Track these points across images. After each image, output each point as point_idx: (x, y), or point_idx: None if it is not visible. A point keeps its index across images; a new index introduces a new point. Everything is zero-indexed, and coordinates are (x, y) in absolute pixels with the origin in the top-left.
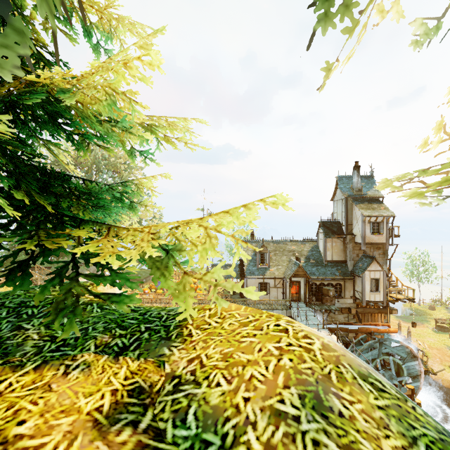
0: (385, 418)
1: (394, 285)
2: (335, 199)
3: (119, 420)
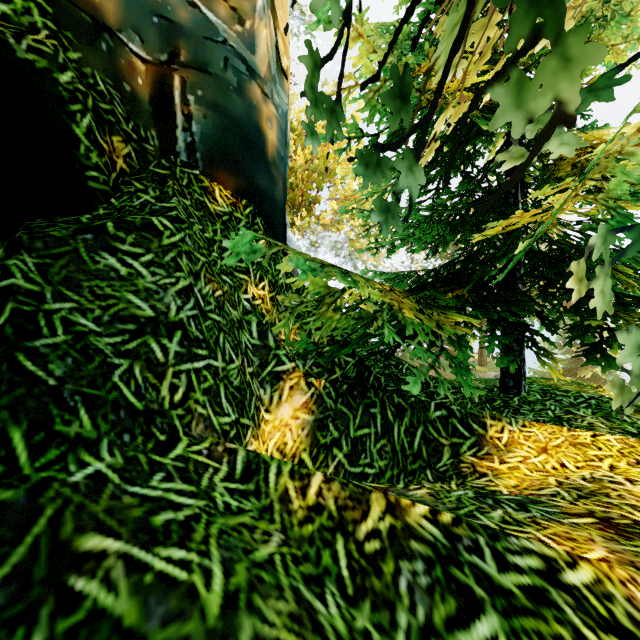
0: None
1: None
2: None
3: None
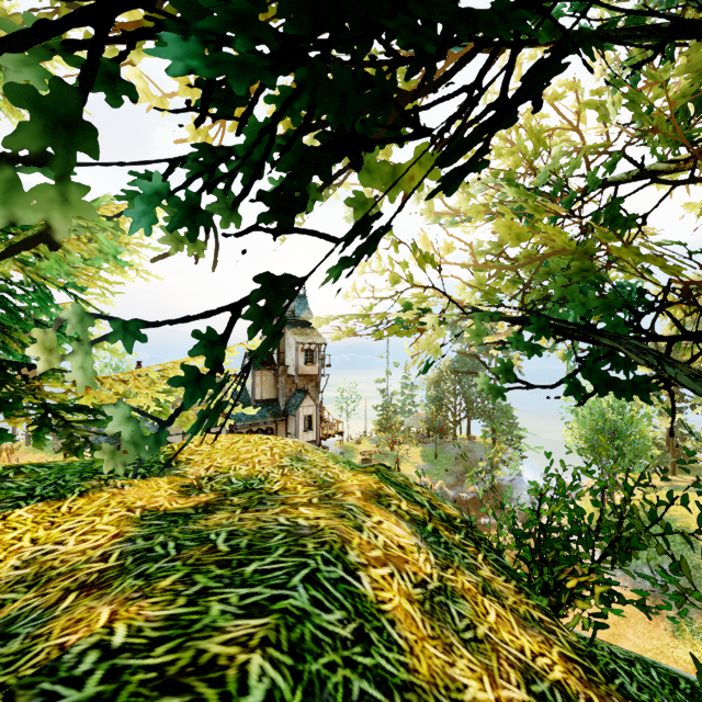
0: (328, 459)
1: (326, 421)
2: None
3: (191, 494)
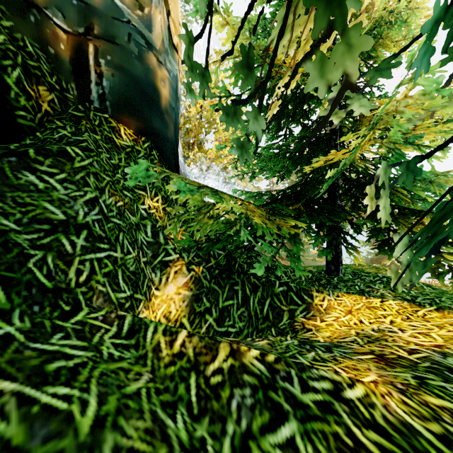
0: None
1: None
2: None
3: None
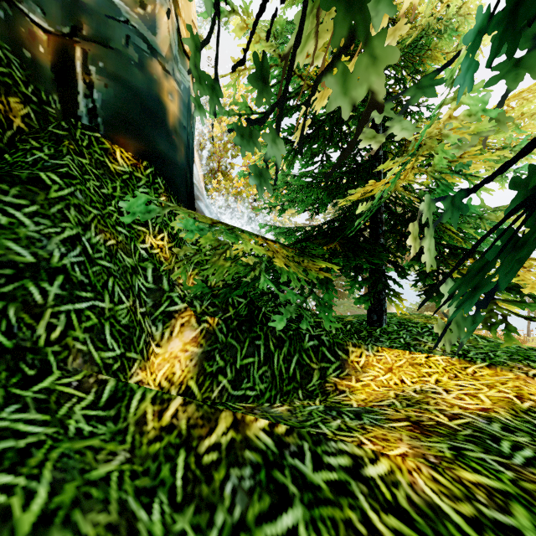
0: None
1: None
2: None
3: None
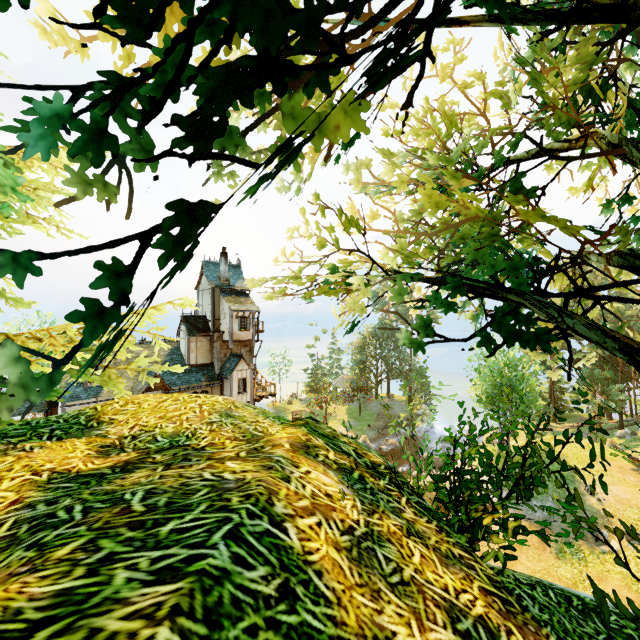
0: (258, 414)
1: (259, 384)
2: (201, 288)
3: (111, 454)
